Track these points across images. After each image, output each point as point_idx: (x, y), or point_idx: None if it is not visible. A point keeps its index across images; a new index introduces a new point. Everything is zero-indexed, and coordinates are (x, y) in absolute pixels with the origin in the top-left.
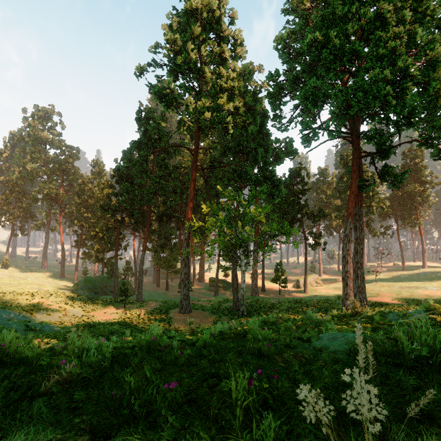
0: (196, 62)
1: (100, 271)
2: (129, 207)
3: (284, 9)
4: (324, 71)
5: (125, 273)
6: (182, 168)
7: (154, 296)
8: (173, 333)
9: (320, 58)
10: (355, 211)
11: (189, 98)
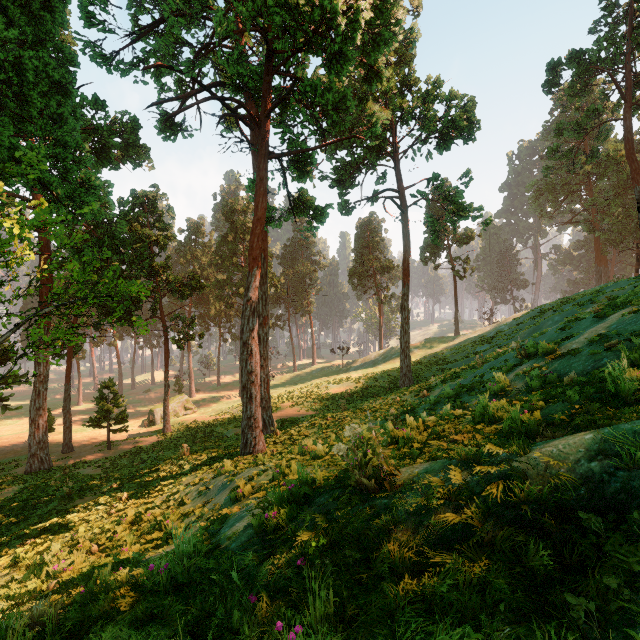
0: None
1: None
2: None
3: None
4: None
5: None
6: None
7: None
8: None
9: None
10: None
11: None
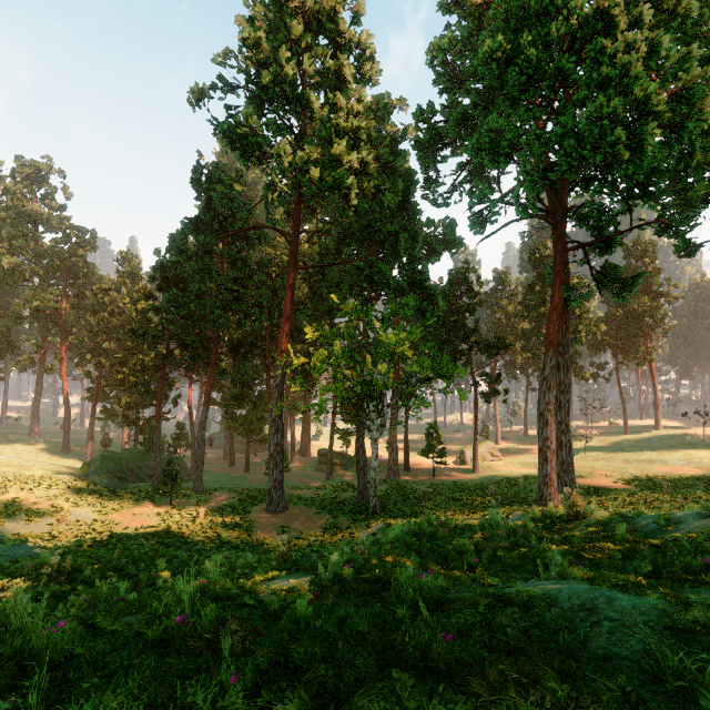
0: (294, 82)
1: (131, 440)
2: (181, 331)
3: (442, 4)
4: (510, 105)
5: (175, 443)
6: (272, 267)
7: (225, 482)
8: (249, 557)
9: (502, 82)
10: (558, 338)
11: (283, 145)
